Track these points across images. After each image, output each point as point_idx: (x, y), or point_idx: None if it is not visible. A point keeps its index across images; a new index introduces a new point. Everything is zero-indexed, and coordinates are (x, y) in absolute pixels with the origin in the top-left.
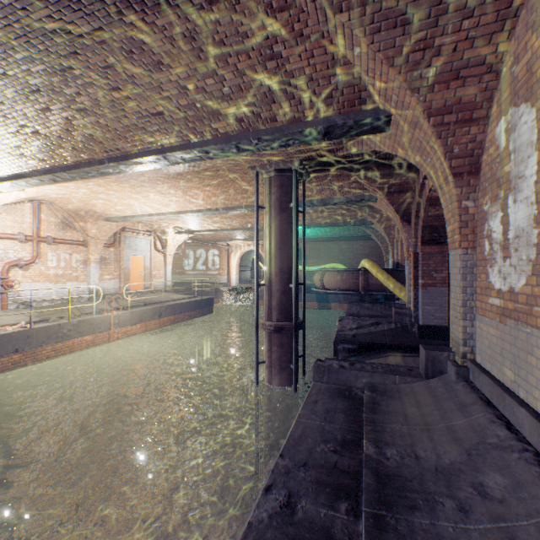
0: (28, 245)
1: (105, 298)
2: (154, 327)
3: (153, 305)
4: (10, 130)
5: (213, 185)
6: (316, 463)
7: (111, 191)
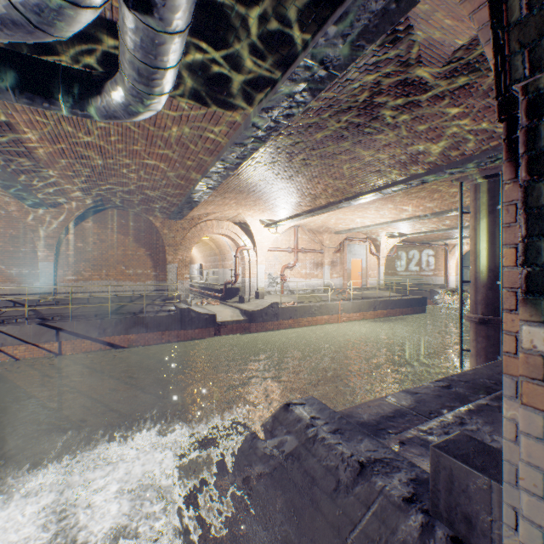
0: (292, 255)
1: (333, 291)
2: (369, 317)
3: (368, 299)
4: (298, 195)
5: (420, 197)
6: (475, 383)
7: (340, 214)
